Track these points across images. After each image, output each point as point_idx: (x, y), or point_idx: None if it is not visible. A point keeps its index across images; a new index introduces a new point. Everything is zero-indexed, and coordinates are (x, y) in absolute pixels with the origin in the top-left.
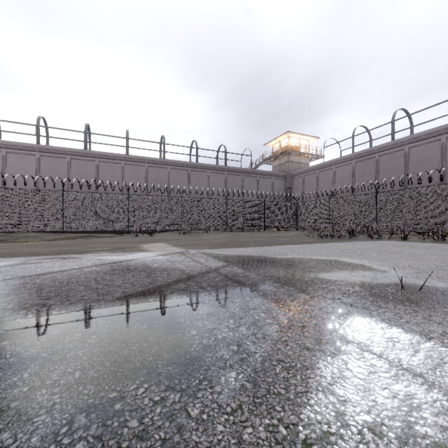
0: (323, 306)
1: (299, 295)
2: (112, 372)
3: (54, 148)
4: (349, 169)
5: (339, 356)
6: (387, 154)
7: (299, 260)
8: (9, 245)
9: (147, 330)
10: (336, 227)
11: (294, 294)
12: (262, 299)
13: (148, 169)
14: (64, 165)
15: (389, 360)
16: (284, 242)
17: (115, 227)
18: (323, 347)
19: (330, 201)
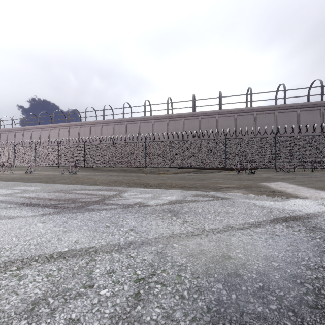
0: None
1: None
2: None
3: (176, 115)
4: None
5: None
6: None
7: None
8: (160, 176)
9: None
10: None
11: None
12: None
13: (236, 118)
14: (180, 124)
15: None
16: None
17: (215, 164)
18: None
19: None
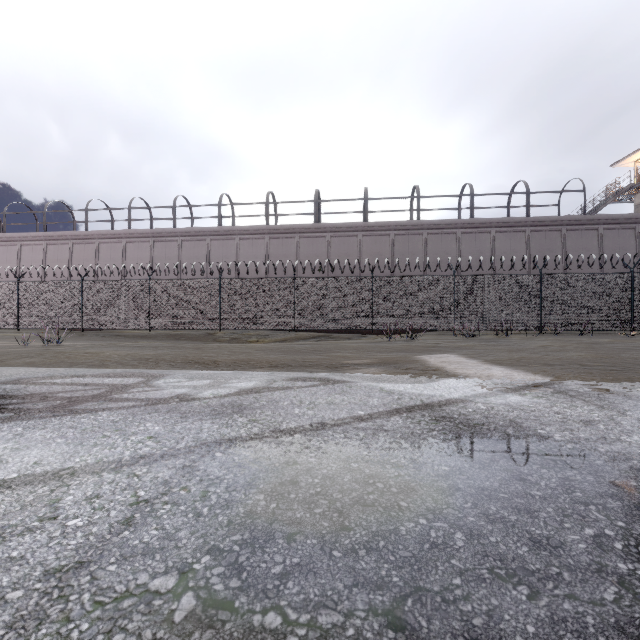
0: None
1: None
2: None
3: (283, 227)
4: None
5: None
6: None
7: None
8: (244, 347)
9: None
10: None
11: None
12: None
13: (393, 240)
14: (292, 247)
15: None
16: None
17: (354, 324)
18: None
19: None
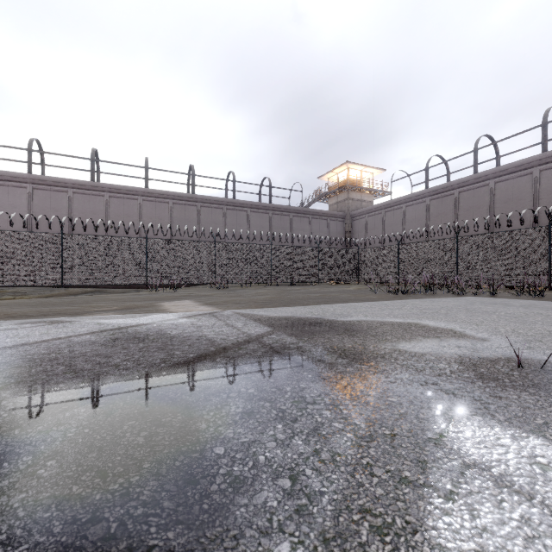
0: (415, 397)
1: (377, 378)
2: (61, 549)
3: (52, 179)
4: (422, 208)
5: (463, 499)
6: (468, 190)
7: (367, 323)
8: None
9: (144, 446)
10: (409, 280)
11: (369, 376)
12: (323, 385)
13: (172, 207)
14: (64, 201)
15: (548, 505)
16: (345, 299)
17: (129, 279)
18: (432, 478)
19: (400, 248)
